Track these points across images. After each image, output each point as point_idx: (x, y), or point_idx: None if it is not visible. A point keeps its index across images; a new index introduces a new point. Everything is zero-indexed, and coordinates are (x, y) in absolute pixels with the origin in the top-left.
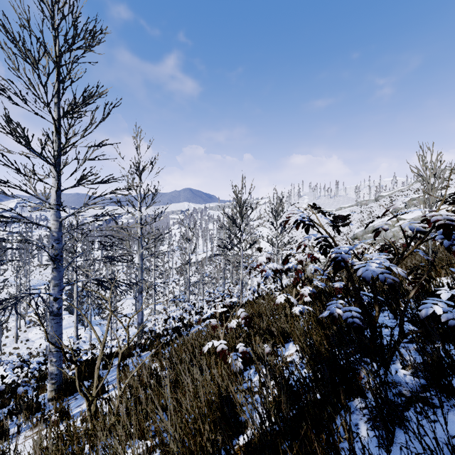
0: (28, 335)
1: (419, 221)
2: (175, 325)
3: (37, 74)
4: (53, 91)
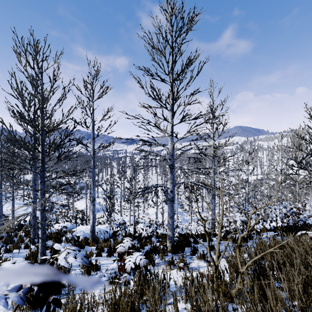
0: (148, 211)
1: None
2: (242, 227)
3: (164, 56)
4: (171, 64)
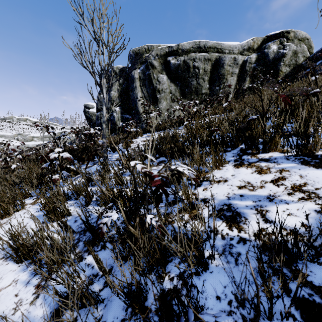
0: None
1: (70, 131)
2: None
3: None
4: None
